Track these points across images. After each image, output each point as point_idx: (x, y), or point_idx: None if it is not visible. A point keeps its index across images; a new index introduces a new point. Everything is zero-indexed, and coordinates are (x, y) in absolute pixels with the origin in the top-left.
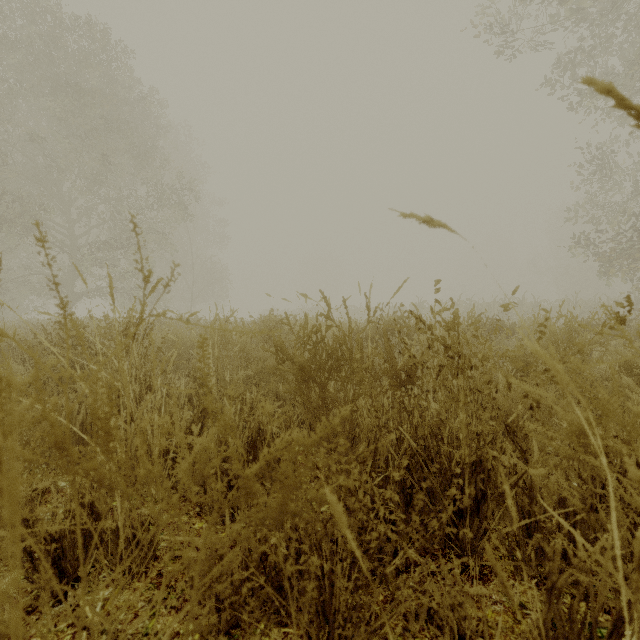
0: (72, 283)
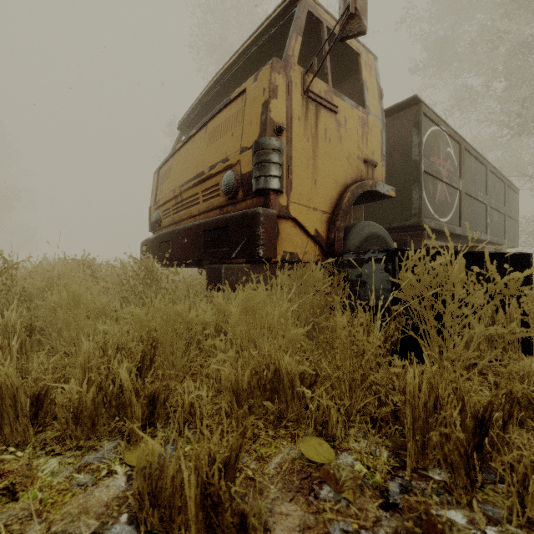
0: None
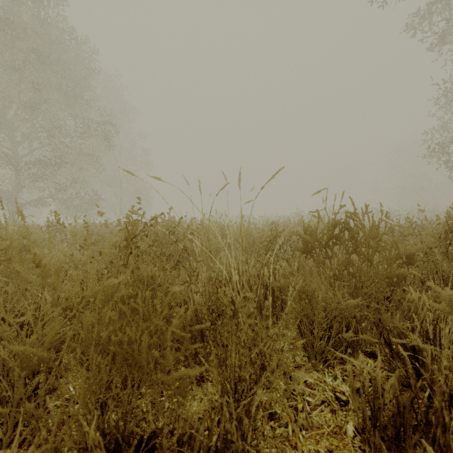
0: (15, 195)
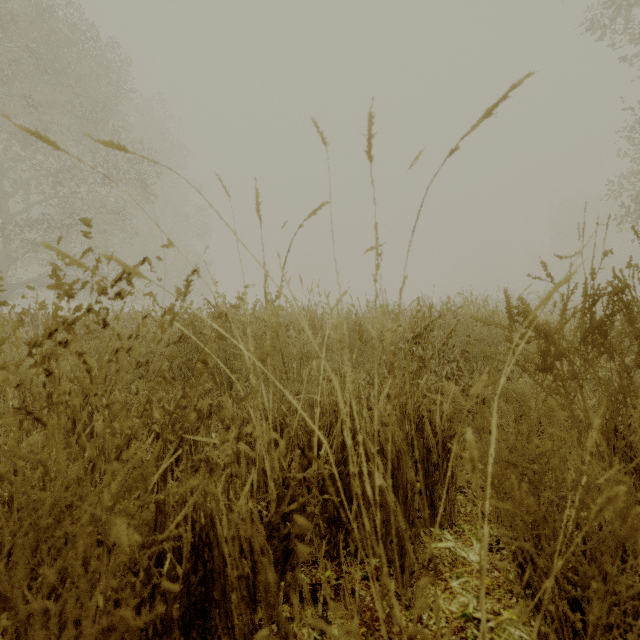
0: (4, 272)
